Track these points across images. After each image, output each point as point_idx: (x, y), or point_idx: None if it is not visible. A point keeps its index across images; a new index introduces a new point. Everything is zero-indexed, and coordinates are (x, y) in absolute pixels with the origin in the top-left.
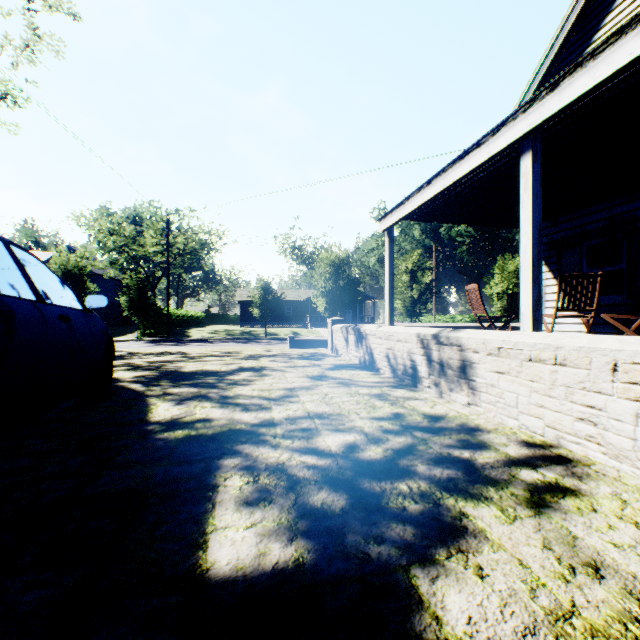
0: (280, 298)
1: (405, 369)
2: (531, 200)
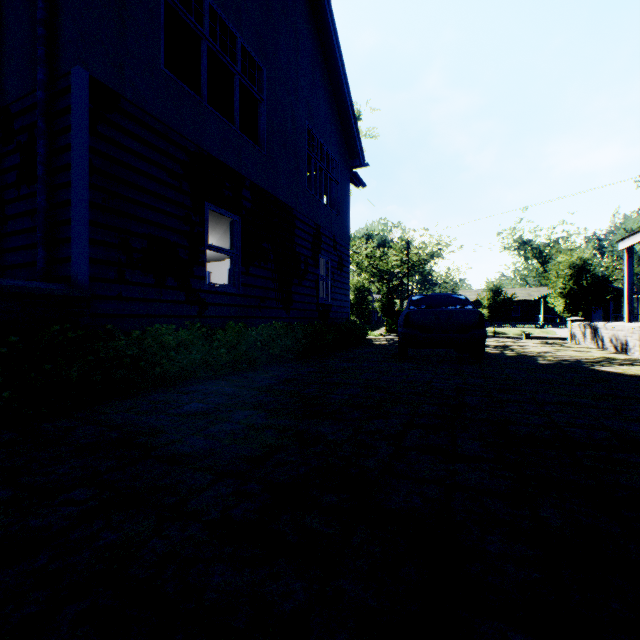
0: (509, 299)
1: (621, 346)
2: None
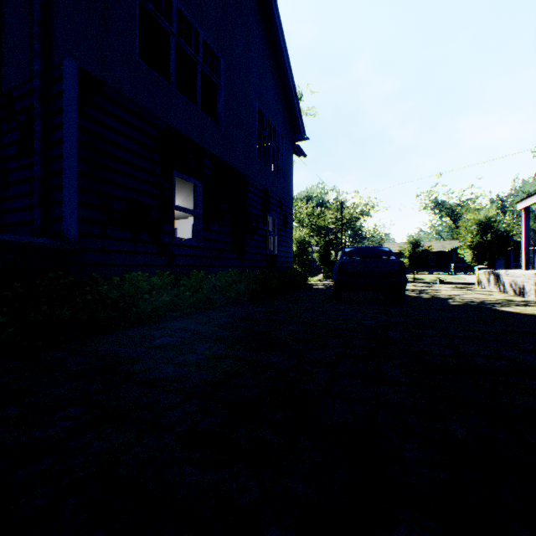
0: (426, 250)
1: (519, 290)
2: None
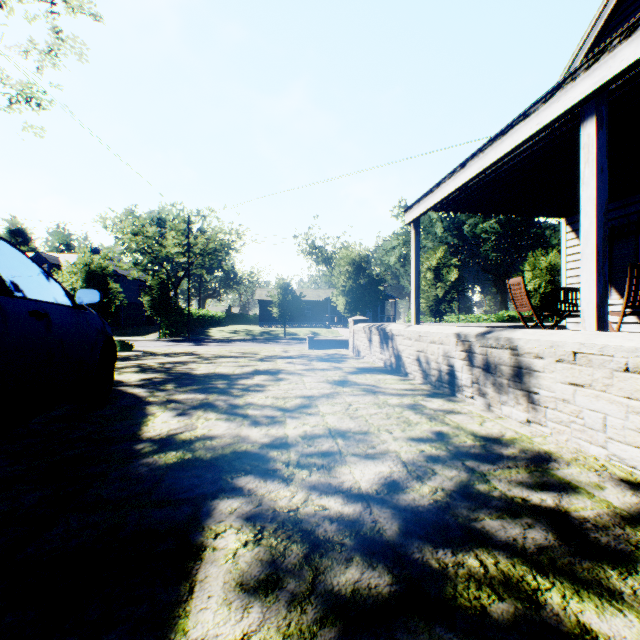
0: (299, 298)
1: (440, 375)
2: (595, 175)
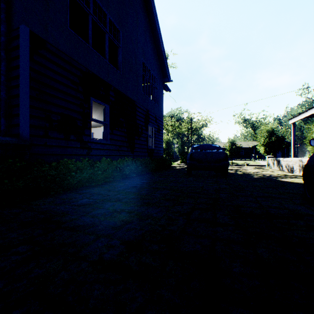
0: (239, 147)
1: (290, 169)
2: None
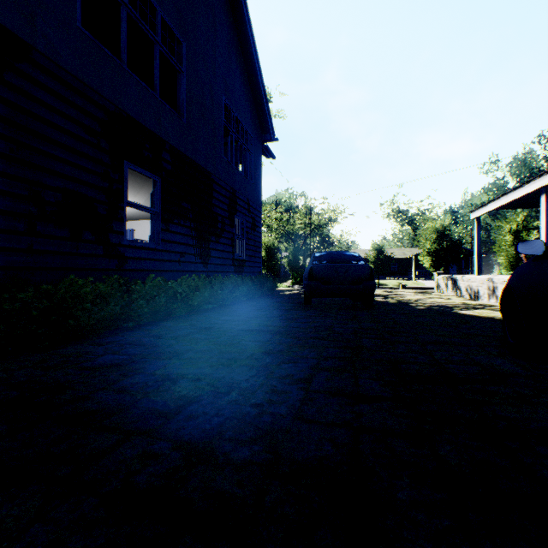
0: (390, 257)
1: (474, 294)
2: (544, 217)
